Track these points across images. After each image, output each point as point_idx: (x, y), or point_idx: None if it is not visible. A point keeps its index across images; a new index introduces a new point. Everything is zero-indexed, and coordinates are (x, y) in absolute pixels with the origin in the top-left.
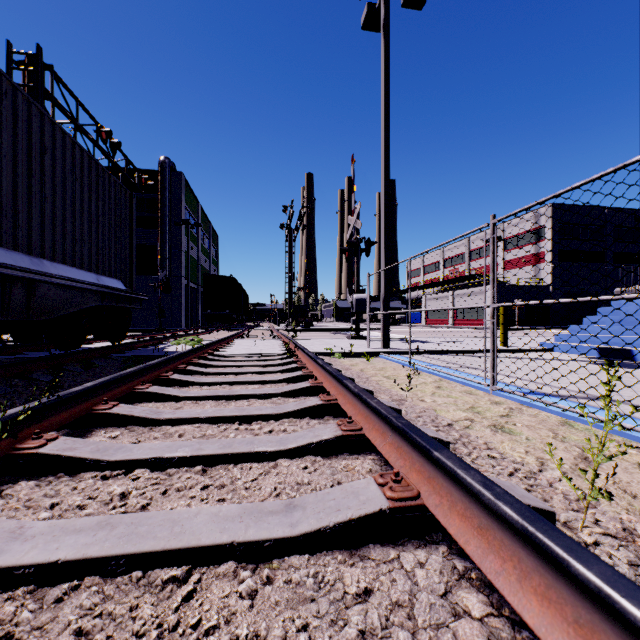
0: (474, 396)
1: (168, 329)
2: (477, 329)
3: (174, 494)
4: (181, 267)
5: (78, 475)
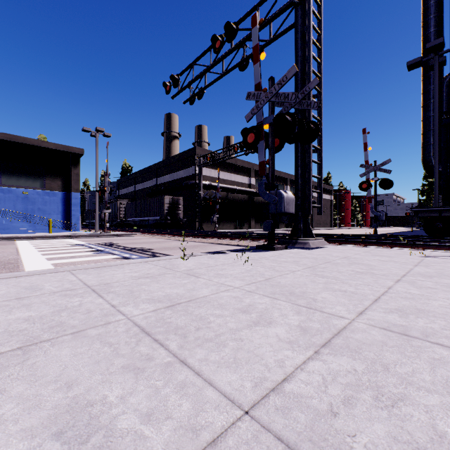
0: None
1: None
2: None
3: None
4: None
5: None
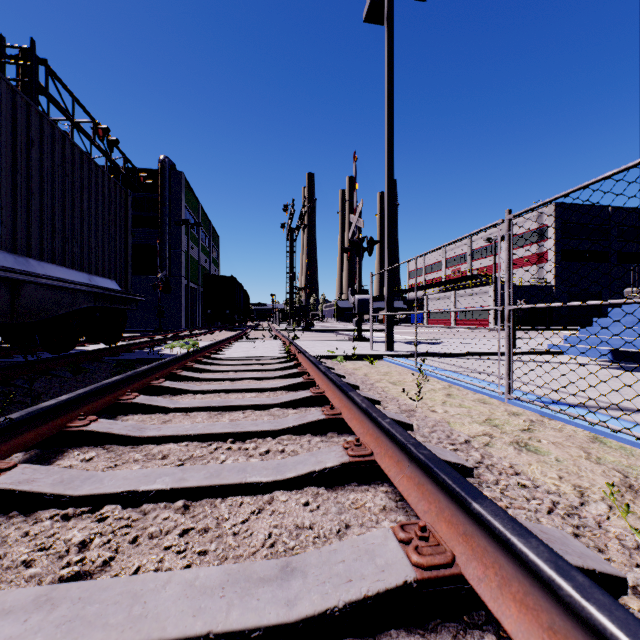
0: (489, 405)
1: (168, 330)
2: (480, 329)
3: (145, 543)
4: (181, 267)
5: (34, 514)
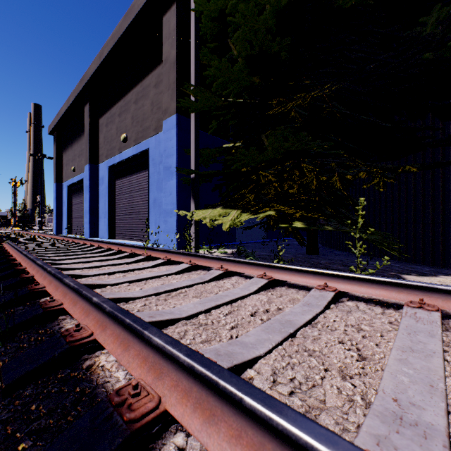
0: None
1: None
2: None
3: None
4: None
5: None
